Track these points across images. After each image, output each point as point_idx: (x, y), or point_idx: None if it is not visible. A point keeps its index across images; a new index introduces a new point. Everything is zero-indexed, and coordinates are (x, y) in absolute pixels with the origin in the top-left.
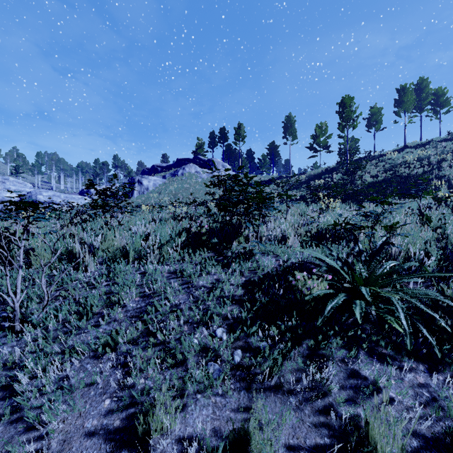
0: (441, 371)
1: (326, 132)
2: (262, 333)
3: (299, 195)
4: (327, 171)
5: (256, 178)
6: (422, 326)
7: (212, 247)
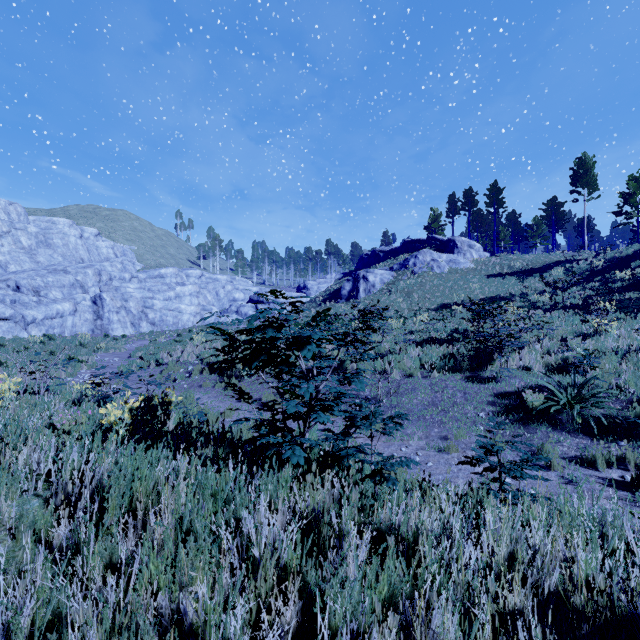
0: (598, 441)
1: None
2: (504, 418)
3: (585, 295)
4: None
5: (521, 261)
6: (592, 421)
7: (471, 369)
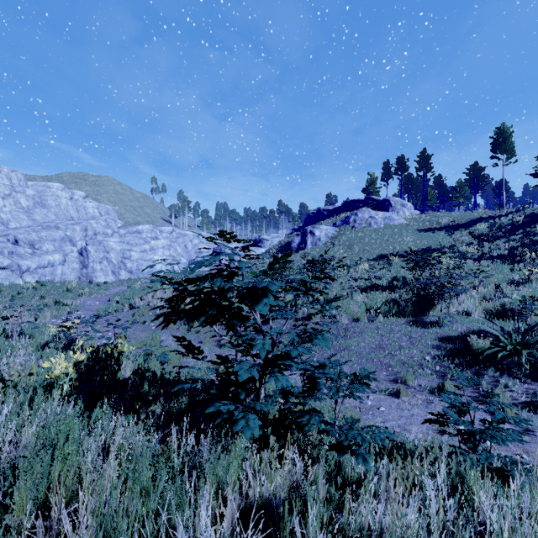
0: None
1: None
2: (450, 361)
3: (509, 246)
4: None
5: (448, 218)
6: None
7: (414, 314)
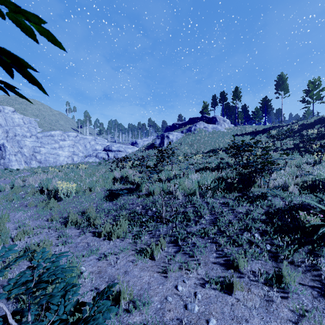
0: None
1: (319, 86)
2: (279, 239)
3: (292, 143)
4: (320, 121)
5: (251, 128)
6: None
7: (238, 189)
